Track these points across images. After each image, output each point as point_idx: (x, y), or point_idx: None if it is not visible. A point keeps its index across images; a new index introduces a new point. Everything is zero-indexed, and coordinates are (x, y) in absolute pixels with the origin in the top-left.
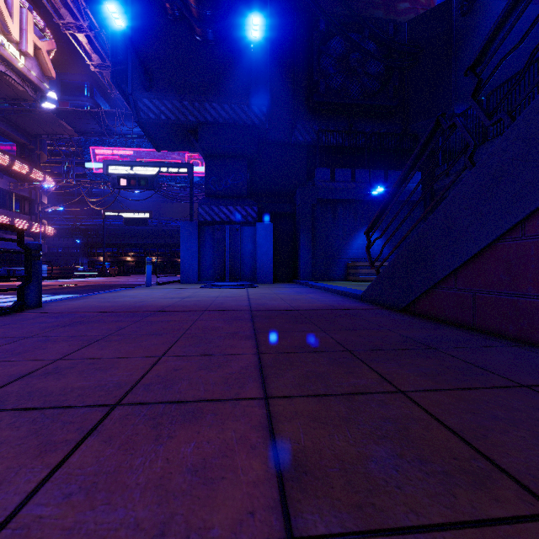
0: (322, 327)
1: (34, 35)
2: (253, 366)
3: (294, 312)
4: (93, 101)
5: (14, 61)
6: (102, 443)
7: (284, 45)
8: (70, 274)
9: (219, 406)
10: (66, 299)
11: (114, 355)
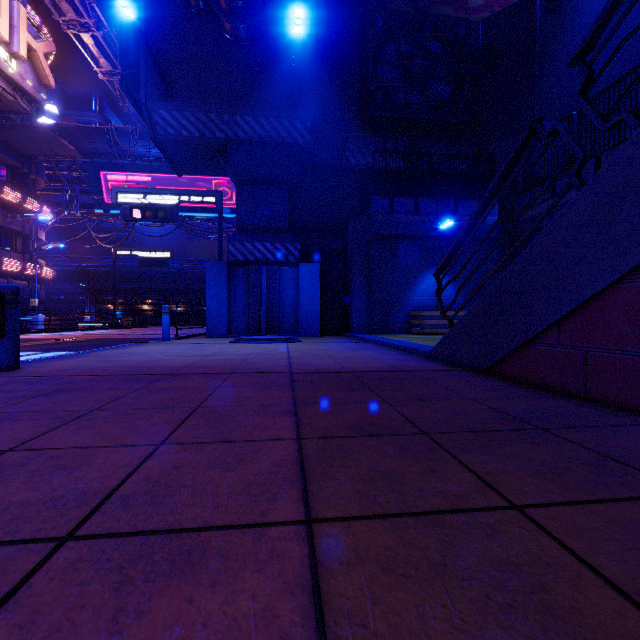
0: (384, 396)
1: (28, 34)
2: (291, 461)
3: (346, 375)
4: (102, 117)
5: (3, 65)
6: (13, 630)
7: (333, 47)
8: (72, 326)
9: (233, 539)
10: (57, 357)
11: (92, 443)
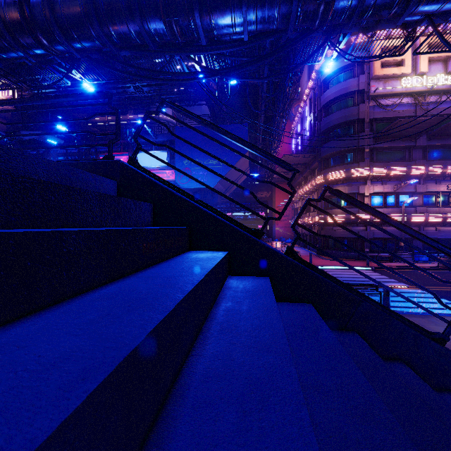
0: None
1: None
2: None
3: None
4: None
5: None
6: None
7: None
8: None
9: None
10: (416, 314)
11: None
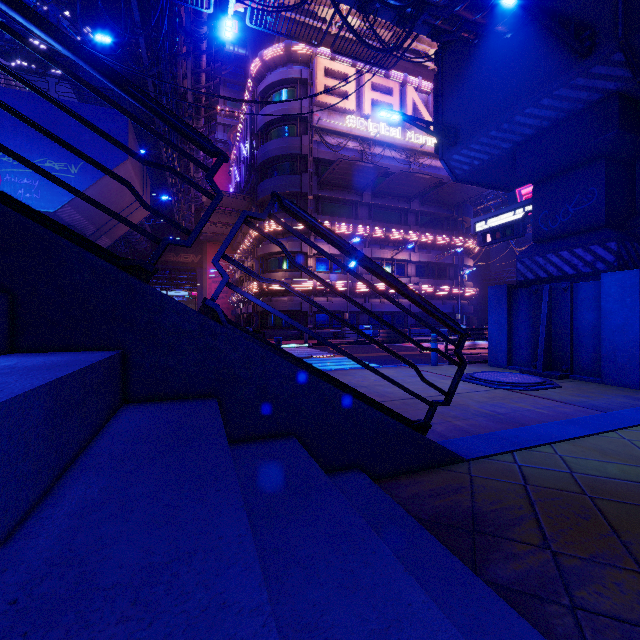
0: None
1: None
2: None
3: None
4: None
5: None
6: None
7: None
8: (478, 336)
9: None
10: None
11: None
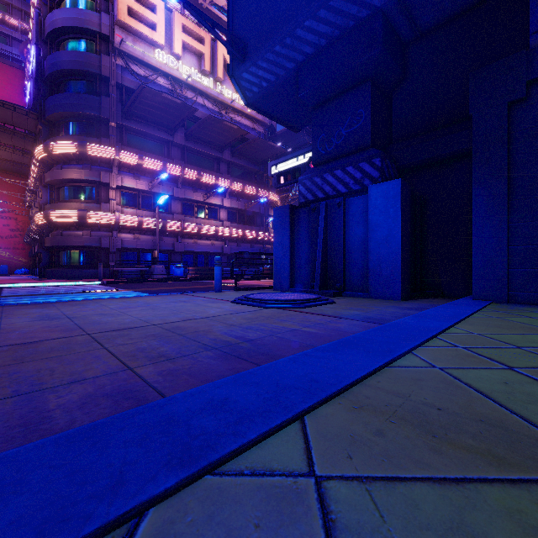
0: None
1: None
2: None
3: None
4: None
5: (245, 109)
6: None
7: None
8: None
9: None
10: (38, 303)
11: None
